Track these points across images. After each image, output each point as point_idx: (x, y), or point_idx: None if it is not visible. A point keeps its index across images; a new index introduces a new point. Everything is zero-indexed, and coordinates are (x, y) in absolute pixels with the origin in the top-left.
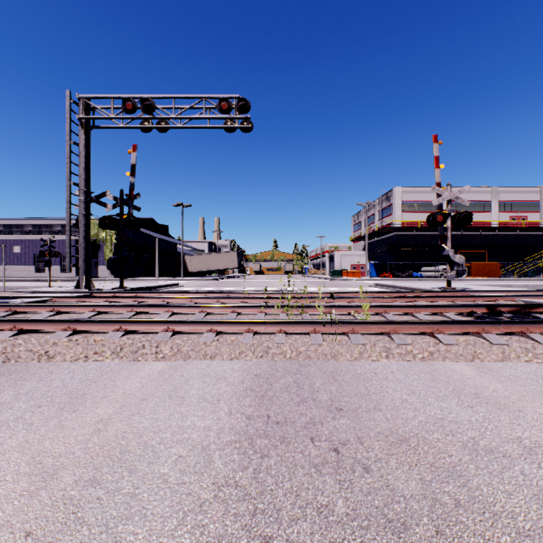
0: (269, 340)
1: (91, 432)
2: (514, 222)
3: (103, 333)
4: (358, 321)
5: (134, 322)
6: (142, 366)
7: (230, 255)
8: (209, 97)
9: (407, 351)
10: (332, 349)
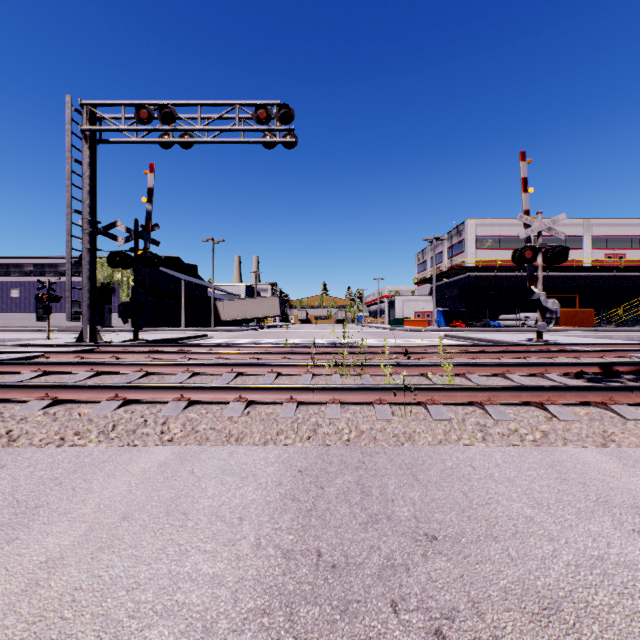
0: (318, 414)
1: (21, 588)
2: (610, 261)
3: (94, 402)
4: (439, 387)
5: (136, 388)
6: (137, 456)
7: (270, 301)
8: (243, 104)
9: (511, 431)
10: (406, 428)
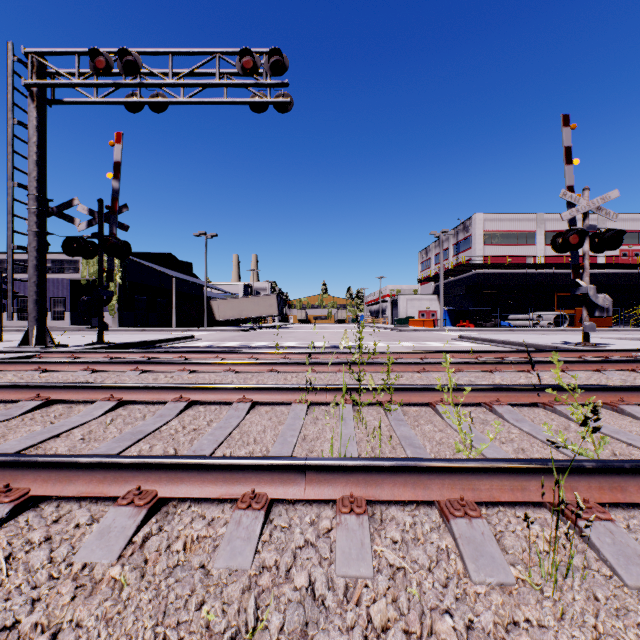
0: (315, 553)
1: None
2: (625, 258)
3: None
4: (589, 469)
5: None
6: None
7: (268, 300)
8: (224, 53)
9: None
10: (575, 637)
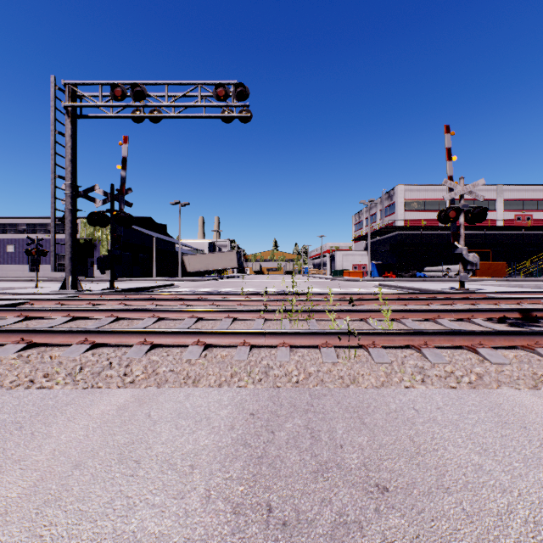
0: (269, 357)
1: None
2: (519, 221)
3: (66, 345)
4: (379, 332)
5: (103, 333)
6: (99, 398)
7: (229, 255)
8: (204, 84)
9: (448, 373)
10: (350, 370)
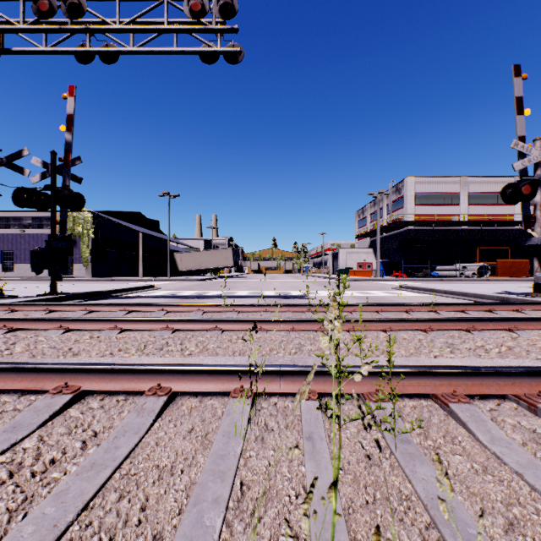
0: None
1: None
2: None
3: None
4: None
5: None
6: None
7: (224, 252)
8: None
9: None
10: None
